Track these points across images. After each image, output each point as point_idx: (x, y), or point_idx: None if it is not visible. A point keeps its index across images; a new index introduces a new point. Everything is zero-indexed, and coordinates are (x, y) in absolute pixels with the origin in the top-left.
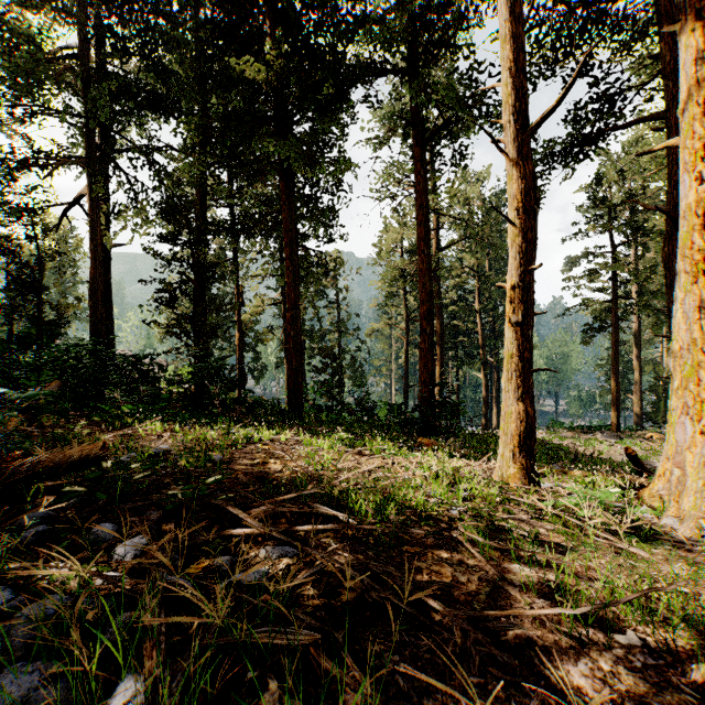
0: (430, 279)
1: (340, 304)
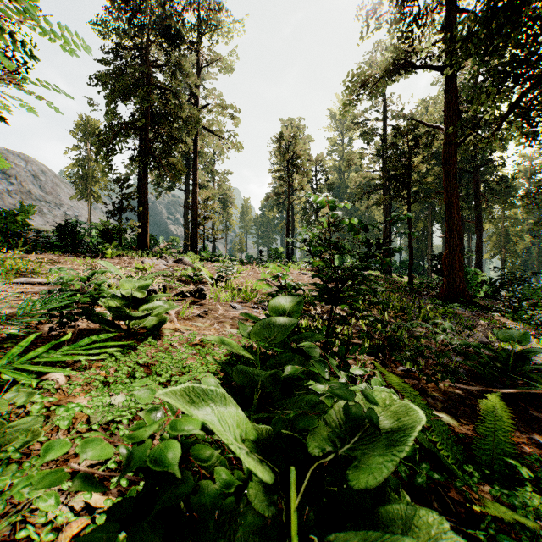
0: None
1: None
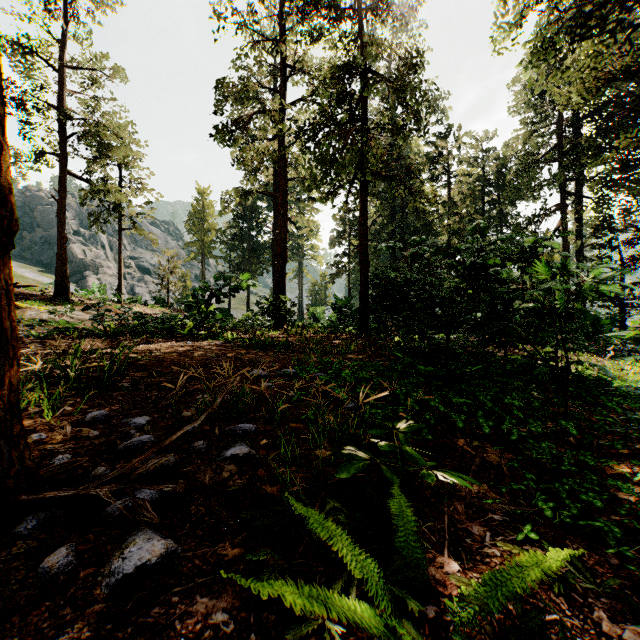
0: None
1: None
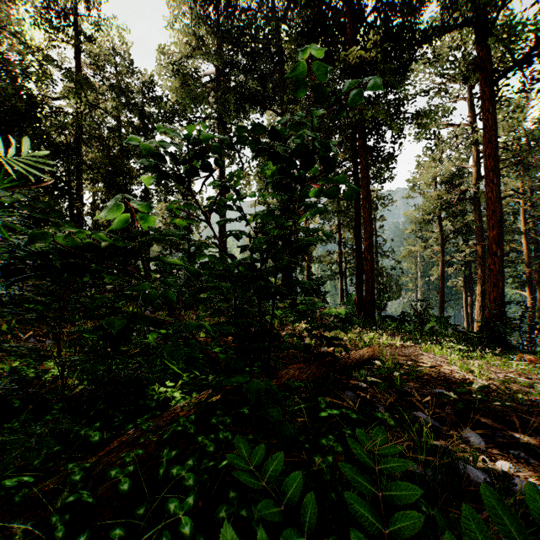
0: (499, 205)
1: (377, 231)
